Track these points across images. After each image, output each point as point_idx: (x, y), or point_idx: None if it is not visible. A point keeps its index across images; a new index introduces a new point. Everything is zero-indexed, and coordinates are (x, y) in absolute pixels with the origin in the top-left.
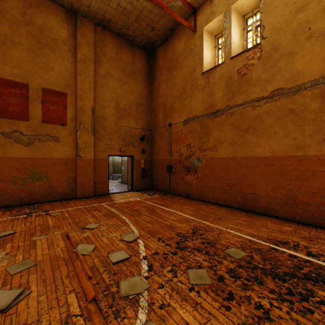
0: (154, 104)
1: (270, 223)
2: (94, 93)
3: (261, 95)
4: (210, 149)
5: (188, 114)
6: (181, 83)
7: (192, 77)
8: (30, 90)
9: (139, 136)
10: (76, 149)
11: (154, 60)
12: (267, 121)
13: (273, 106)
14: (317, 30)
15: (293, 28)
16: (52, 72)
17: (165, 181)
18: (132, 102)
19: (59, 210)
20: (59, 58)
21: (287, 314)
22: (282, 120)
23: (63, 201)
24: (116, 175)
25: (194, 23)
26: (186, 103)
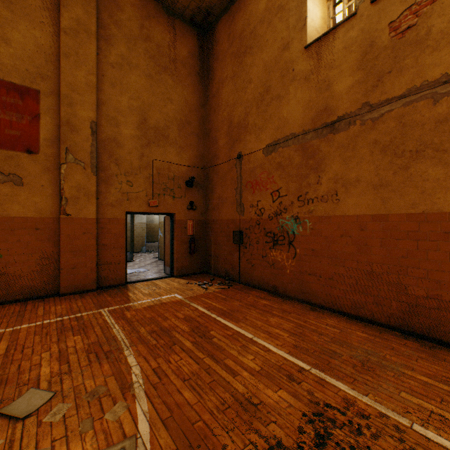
0: (210, 123)
1: None
2: (96, 94)
3: None
4: (323, 199)
5: (275, 132)
6: (260, 76)
7: (284, 60)
8: None
9: (184, 178)
10: (60, 200)
11: (210, 44)
12: None
13: None
14: None
15: None
16: (6, 46)
17: (230, 259)
18: (172, 117)
19: None
20: (22, 21)
21: None
22: None
23: (29, 303)
24: (154, 245)
25: None
26: (270, 113)
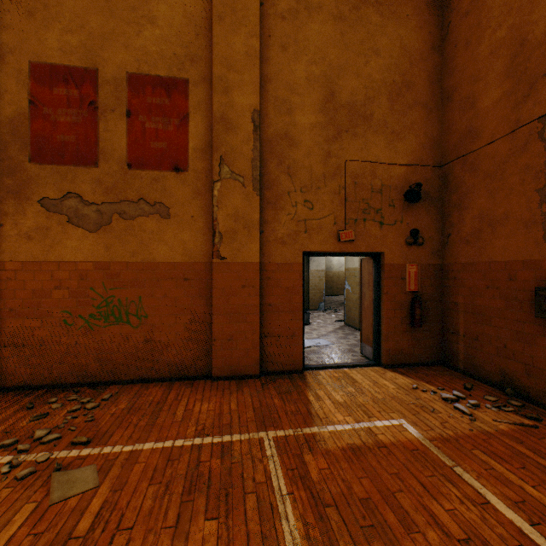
0: (455, 73)
1: None
2: (259, 67)
3: None
4: None
5: None
6: None
7: None
8: (101, 85)
9: (399, 188)
10: (212, 236)
11: None
12: None
13: None
14: None
15: None
16: (152, 28)
17: (519, 349)
18: (377, 81)
19: (113, 448)
20: None
21: None
22: None
23: (173, 387)
24: (333, 299)
25: None
26: None
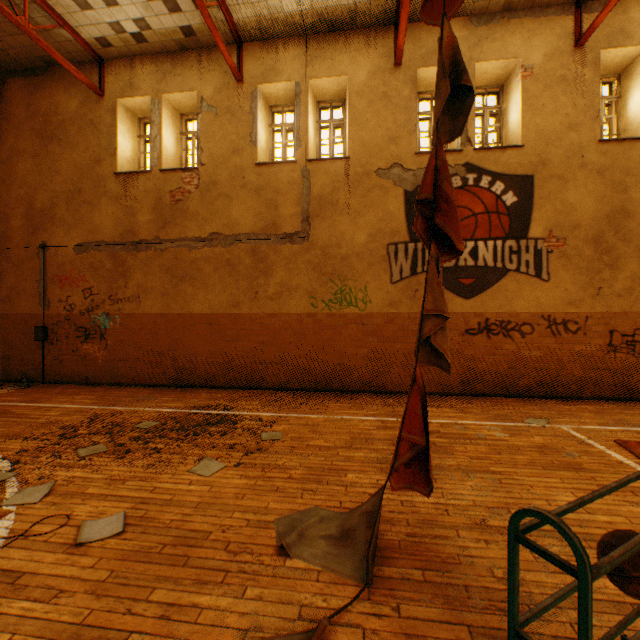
0: None
1: (205, 393)
2: None
3: (199, 235)
4: (130, 300)
5: (88, 234)
6: (71, 173)
7: (97, 172)
8: None
9: None
10: None
11: None
12: (206, 269)
13: (213, 252)
14: (250, 182)
15: (231, 168)
16: None
17: (31, 358)
18: None
19: None
20: None
21: (177, 445)
22: (220, 271)
23: None
24: None
25: (101, 80)
26: (83, 214)
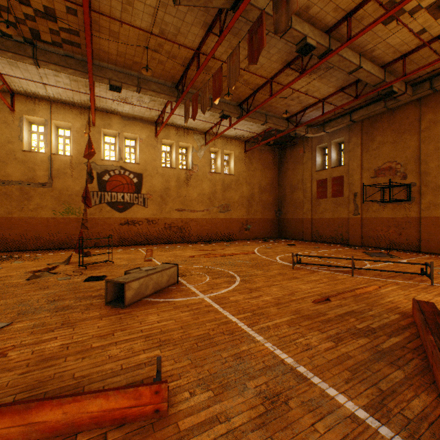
0: None
1: None
2: None
3: None
4: None
5: None
6: None
7: None
8: None
9: None
10: None
11: None
12: None
13: None
14: (19, 158)
15: (7, 149)
16: None
17: None
18: None
19: None
20: None
21: None
22: (0, 197)
23: None
24: None
25: None
26: None
